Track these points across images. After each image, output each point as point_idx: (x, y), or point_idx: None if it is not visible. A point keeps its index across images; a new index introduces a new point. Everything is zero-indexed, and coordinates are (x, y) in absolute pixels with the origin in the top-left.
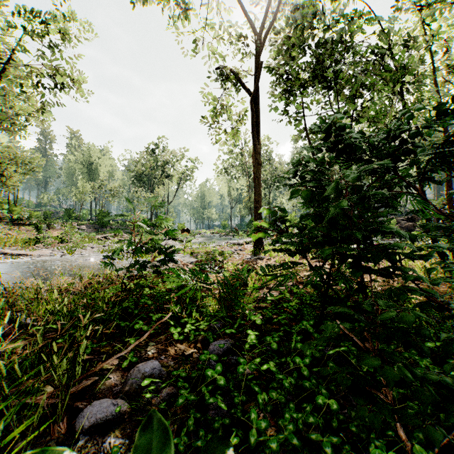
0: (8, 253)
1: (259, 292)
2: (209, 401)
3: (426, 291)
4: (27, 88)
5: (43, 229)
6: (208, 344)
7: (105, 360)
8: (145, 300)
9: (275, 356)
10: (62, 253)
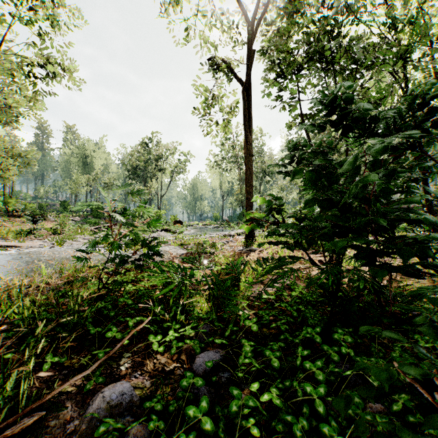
0: None
1: (253, 287)
2: None
3: None
4: (20, 81)
5: (36, 220)
6: (194, 355)
7: (66, 379)
8: (125, 299)
9: (276, 375)
10: (51, 245)
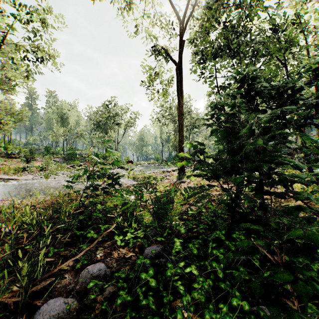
0: (2, 178)
1: (183, 207)
2: (142, 302)
3: (313, 209)
4: (17, 60)
5: (28, 161)
6: (143, 248)
7: (63, 262)
8: (97, 214)
9: (196, 259)
10: (40, 178)
